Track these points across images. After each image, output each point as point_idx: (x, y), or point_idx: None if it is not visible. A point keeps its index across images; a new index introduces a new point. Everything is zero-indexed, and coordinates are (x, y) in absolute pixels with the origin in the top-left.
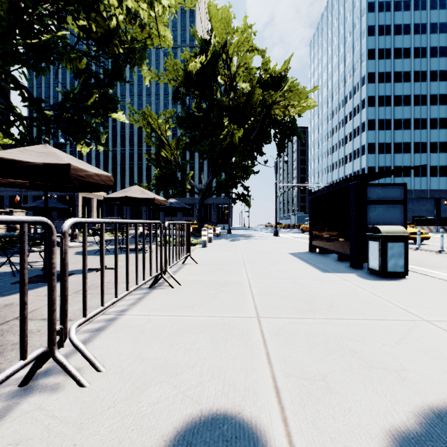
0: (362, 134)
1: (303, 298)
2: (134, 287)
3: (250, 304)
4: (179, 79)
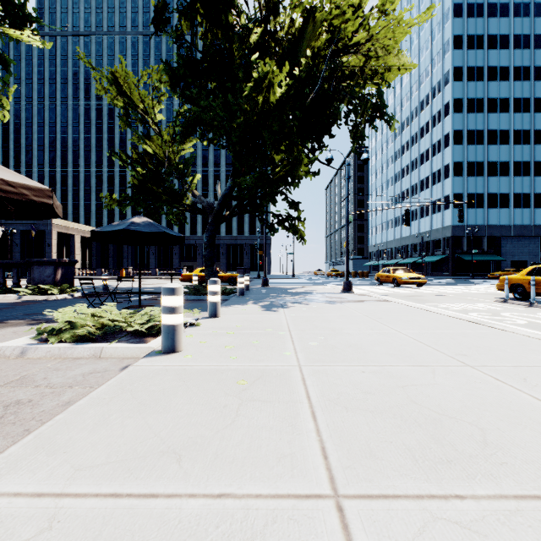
0: (444, 150)
1: None
2: None
3: None
4: None
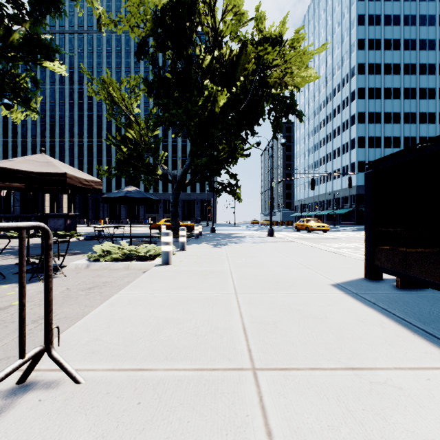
0: (351, 127)
1: None
2: None
3: None
4: (144, 27)
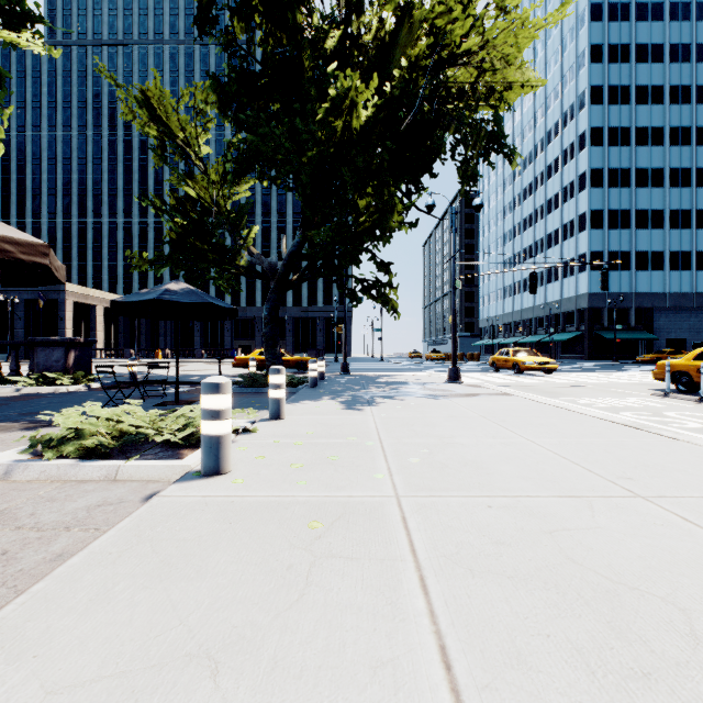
0: (579, 195)
1: None
2: None
3: None
4: None
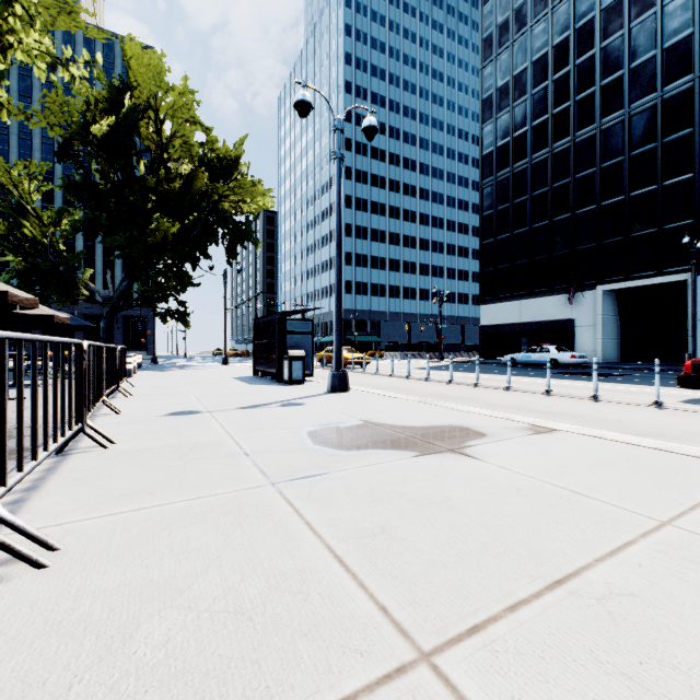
0: None
1: (229, 394)
2: (111, 389)
3: (193, 397)
4: (71, 130)
